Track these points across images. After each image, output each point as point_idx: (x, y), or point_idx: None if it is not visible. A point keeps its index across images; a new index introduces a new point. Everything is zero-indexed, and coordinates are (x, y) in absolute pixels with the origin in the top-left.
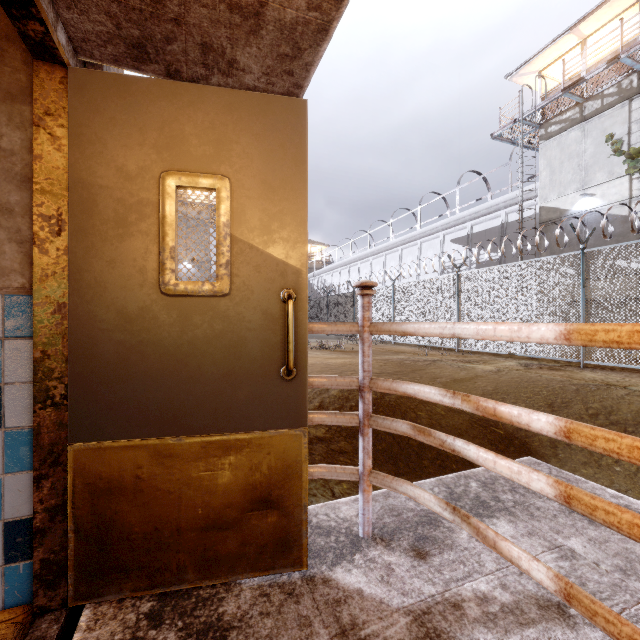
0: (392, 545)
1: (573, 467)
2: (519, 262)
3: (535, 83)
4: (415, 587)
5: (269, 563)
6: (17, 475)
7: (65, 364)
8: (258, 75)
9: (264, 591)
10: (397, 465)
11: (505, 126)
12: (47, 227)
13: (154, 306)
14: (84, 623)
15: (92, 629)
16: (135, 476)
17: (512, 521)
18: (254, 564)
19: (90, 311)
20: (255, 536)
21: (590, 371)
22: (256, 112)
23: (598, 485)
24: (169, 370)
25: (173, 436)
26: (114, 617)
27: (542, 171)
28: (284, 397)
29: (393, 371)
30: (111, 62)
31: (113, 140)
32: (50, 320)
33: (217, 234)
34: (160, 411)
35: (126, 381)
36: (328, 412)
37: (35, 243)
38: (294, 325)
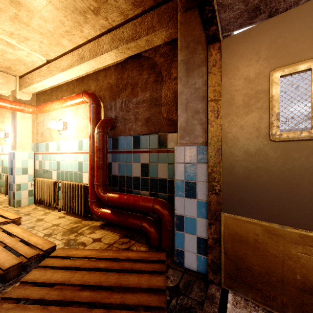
0: None
1: None
2: None
3: None
4: None
5: None
6: (201, 219)
7: (220, 176)
8: None
9: None
10: None
11: None
12: (213, 115)
13: (265, 148)
14: (230, 300)
15: (235, 306)
16: (254, 239)
17: None
18: None
19: (231, 151)
20: None
21: None
22: None
23: None
24: (275, 185)
25: (277, 224)
26: (245, 307)
27: None
28: None
29: None
30: (237, 28)
31: (242, 65)
32: (214, 156)
33: (312, 98)
34: (269, 207)
35: (248, 187)
36: None
37: (208, 123)
38: None
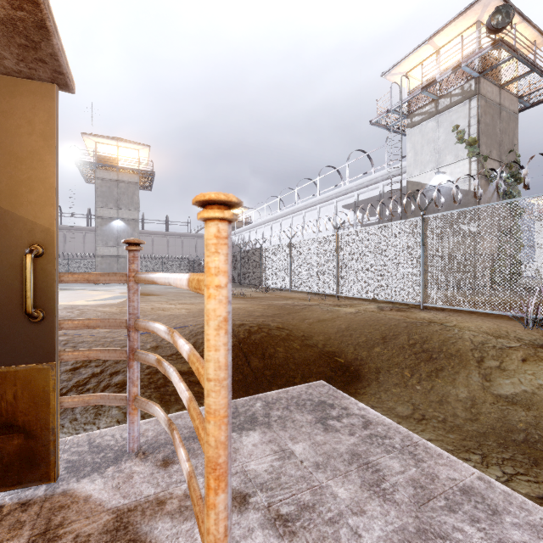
0: (148, 457)
1: (387, 388)
2: (380, 225)
3: (401, 82)
4: (139, 490)
5: (16, 479)
6: None
7: None
8: (15, 61)
9: (2, 503)
10: (248, 392)
11: (380, 115)
12: None
13: None
14: None
15: None
16: None
17: (264, 432)
18: (0, 481)
19: None
20: (2, 457)
21: (426, 312)
22: (3, 92)
23: (355, 400)
24: None
25: None
26: None
27: (408, 152)
28: (32, 337)
29: (272, 314)
30: None
31: None
32: None
33: None
34: None
35: None
36: (103, 349)
37: None
38: (42, 275)
